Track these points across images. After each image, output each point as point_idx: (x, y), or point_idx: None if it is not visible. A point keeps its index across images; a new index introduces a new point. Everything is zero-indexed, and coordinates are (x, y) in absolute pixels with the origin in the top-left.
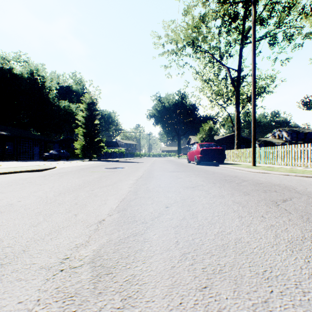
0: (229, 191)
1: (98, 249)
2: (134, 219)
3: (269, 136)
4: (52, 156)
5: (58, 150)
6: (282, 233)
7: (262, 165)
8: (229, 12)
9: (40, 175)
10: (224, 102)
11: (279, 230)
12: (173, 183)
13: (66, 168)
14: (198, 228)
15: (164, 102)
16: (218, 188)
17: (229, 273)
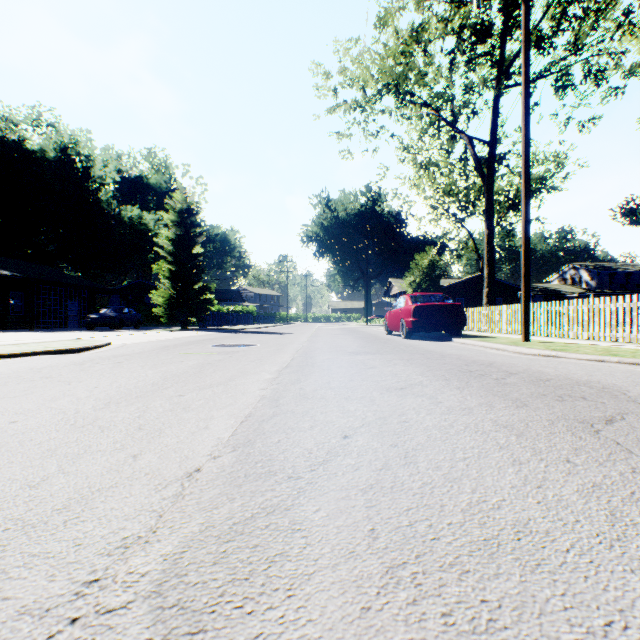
0: (483, 399)
1: (176, 553)
2: (270, 468)
3: (553, 280)
4: (105, 320)
5: (117, 309)
6: (625, 506)
7: (541, 338)
8: (472, 23)
9: (74, 362)
10: (460, 210)
11: (615, 498)
12: (358, 378)
13: (130, 347)
14: (422, 492)
15: (336, 210)
16: (456, 390)
17: (515, 632)
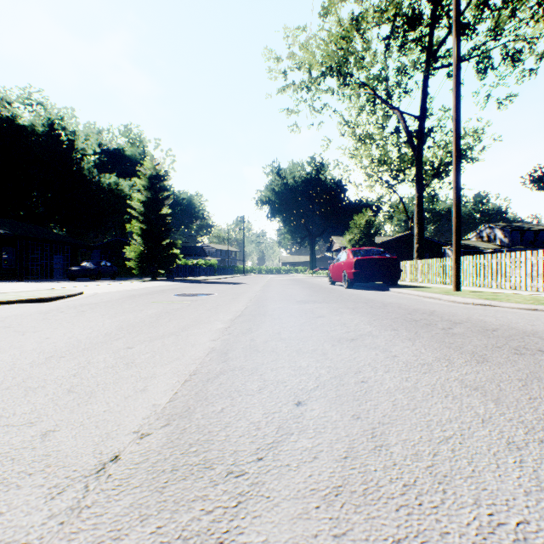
0: (438, 352)
1: None
2: (206, 456)
3: (471, 238)
4: (85, 272)
5: (96, 262)
6: None
7: (469, 288)
8: (404, 12)
9: (40, 310)
10: (391, 177)
11: None
12: (308, 328)
13: (100, 296)
14: (407, 504)
15: (286, 177)
16: (408, 342)
17: None
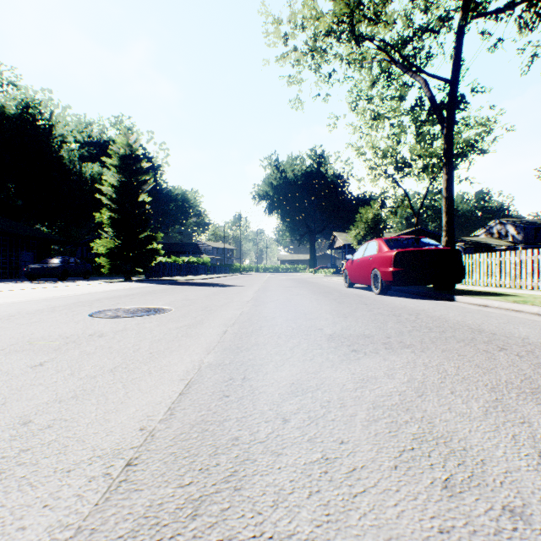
0: None
1: None
2: None
3: (480, 234)
4: (46, 270)
5: (62, 259)
6: None
7: None
8: None
9: None
10: (397, 170)
11: None
12: None
13: None
14: None
15: (284, 171)
16: None
17: None
